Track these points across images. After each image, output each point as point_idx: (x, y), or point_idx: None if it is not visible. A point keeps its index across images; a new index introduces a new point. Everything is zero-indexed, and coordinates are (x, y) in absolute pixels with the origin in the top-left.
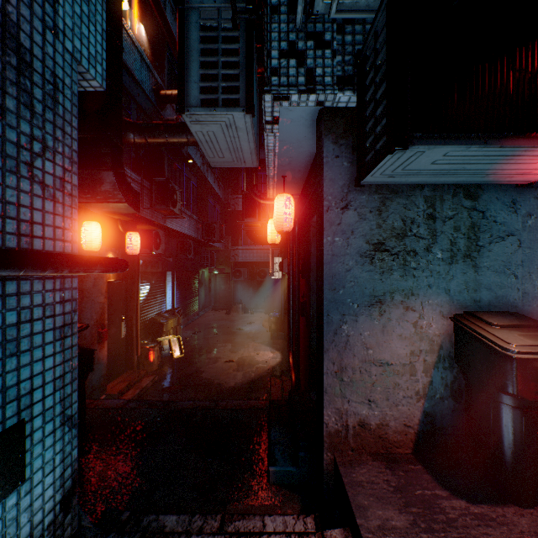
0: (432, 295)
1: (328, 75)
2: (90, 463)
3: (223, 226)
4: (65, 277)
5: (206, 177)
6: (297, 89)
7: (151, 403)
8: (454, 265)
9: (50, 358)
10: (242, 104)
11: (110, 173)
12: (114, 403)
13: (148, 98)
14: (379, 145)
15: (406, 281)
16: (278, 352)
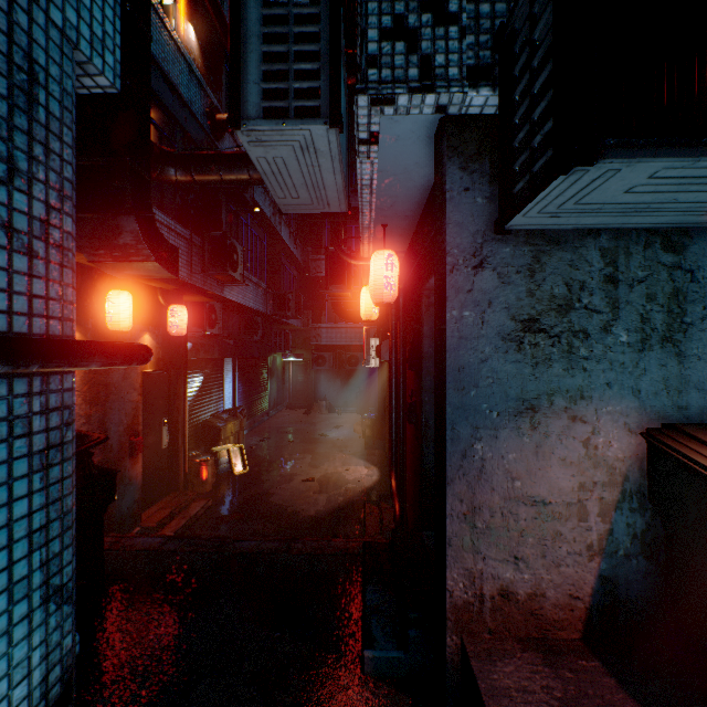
0: (612, 398)
1: (453, 64)
2: (106, 637)
3: (300, 297)
4: (49, 374)
5: (278, 232)
6: (406, 86)
7: (199, 543)
8: (646, 352)
9: (23, 501)
10: (324, 114)
11: (131, 218)
12: (148, 544)
13: (199, 125)
14: (539, 165)
15: (572, 377)
16: (375, 468)
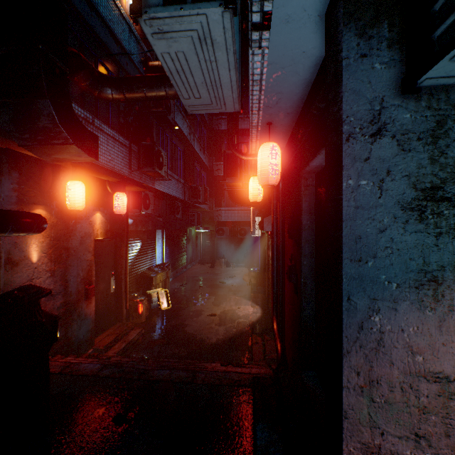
0: None
1: None
2: None
3: (207, 189)
4: None
5: (192, 146)
6: None
7: (126, 370)
8: None
9: None
10: None
11: (45, 102)
12: (89, 369)
13: (136, 69)
14: None
15: None
16: (258, 307)
